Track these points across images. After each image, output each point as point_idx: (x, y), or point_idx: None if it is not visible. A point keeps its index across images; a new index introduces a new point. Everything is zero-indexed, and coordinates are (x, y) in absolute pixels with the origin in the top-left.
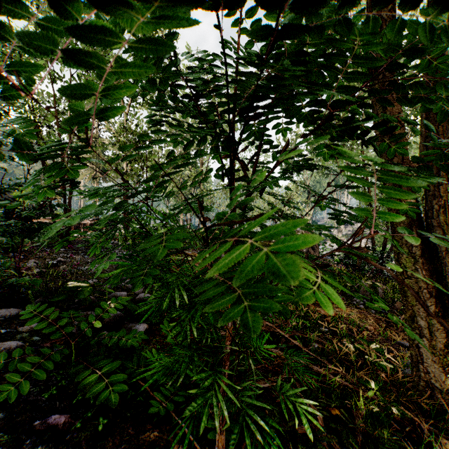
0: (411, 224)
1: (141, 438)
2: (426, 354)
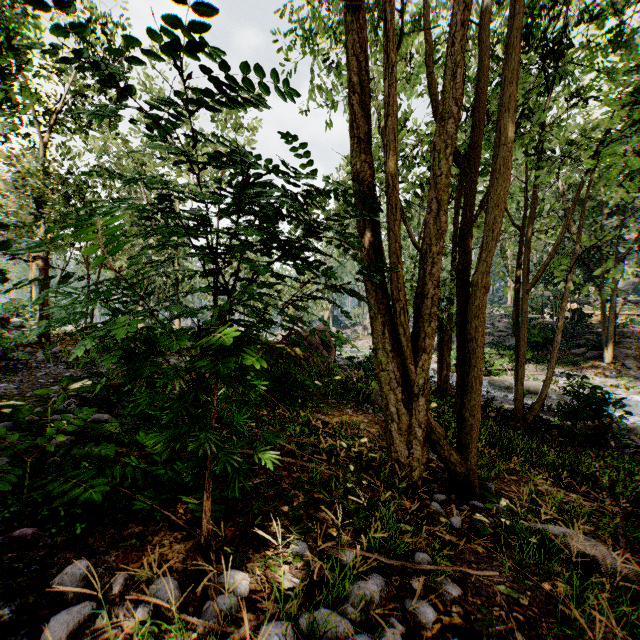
0: (384, 323)
1: (125, 534)
2: (396, 436)
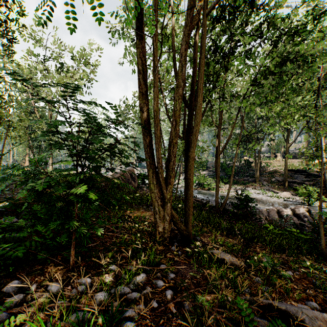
0: (153, 172)
1: (34, 269)
2: (158, 220)
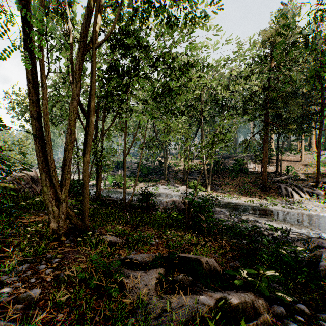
0: (46, 176)
1: None
2: (52, 219)
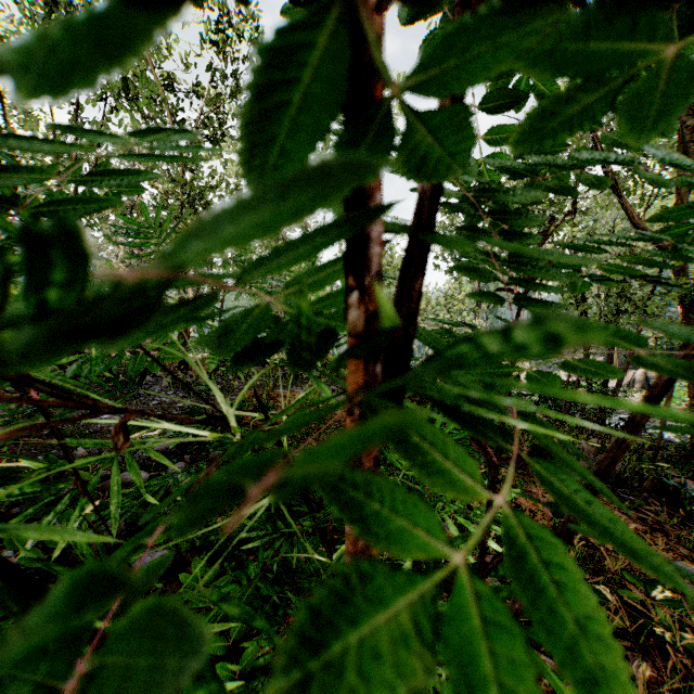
0: None
1: None
2: None
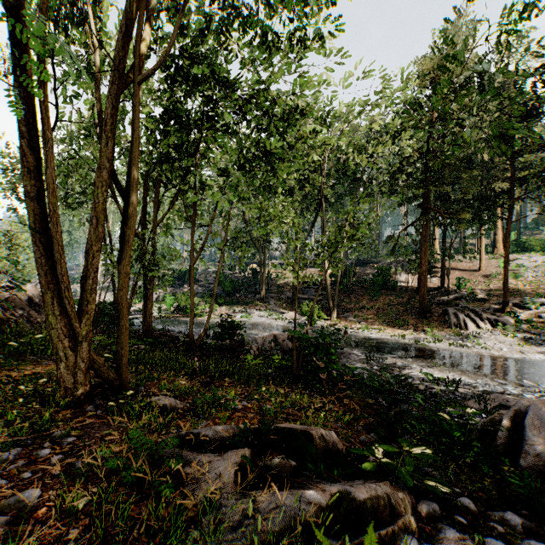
0: (54, 297)
1: None
2: (64, 371)
